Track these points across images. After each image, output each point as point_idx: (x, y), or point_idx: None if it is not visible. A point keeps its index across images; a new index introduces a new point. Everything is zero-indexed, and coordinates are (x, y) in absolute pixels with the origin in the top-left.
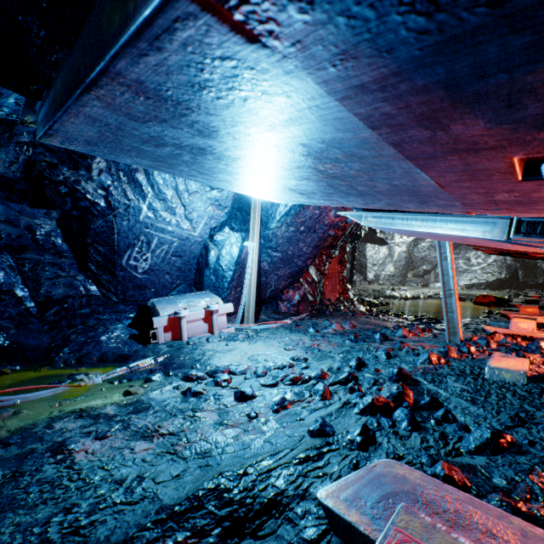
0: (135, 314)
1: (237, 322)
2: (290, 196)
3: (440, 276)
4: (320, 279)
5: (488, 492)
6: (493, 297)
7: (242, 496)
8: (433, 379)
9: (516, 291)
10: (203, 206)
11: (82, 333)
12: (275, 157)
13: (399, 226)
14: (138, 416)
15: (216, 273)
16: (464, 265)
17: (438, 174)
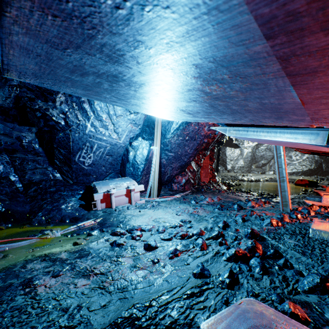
0: (83, 191)
1: (146, 196)
2: (180, 116)
3: (277, 168)
4: (198, 169)
5: (323, 325)
6: (307, 181)
7: (148, 324)
8: (274, 237)
9: (321, 177)
10: (125, 124)
11: (50, 203)
12: (171, 81)
13: (251, 136)
14: (81, 260)
15: (133, 166)
16: (288, 160)
17: (307, 91)
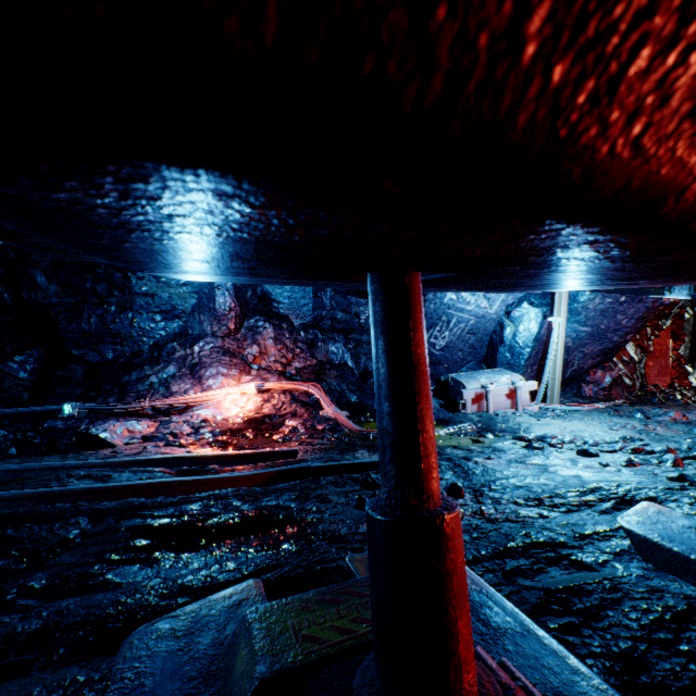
0: (434, 387)
1: (536, 402)
2: None
3: None
4: (641, 358)
5: None
6: None
7: (623, 493)
8: None
9: None
10: None
11: None
12: None
13: None
14: (501, 453)
15: (511, 350)
16: None
17: None
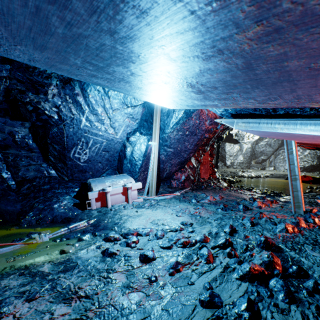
0: (78, 188)
1: (144, 194)
2: (185, 98)
3: (287, 165)
4: (198, 165)
5: None
6: (311, 177)
7: None
8: (293, 247)
9: None
10: (122, 118)
11: (42, 202)
12: None
13: (264, 129)
14: (65, 275)
15: (131, 162)
16: None
17: None
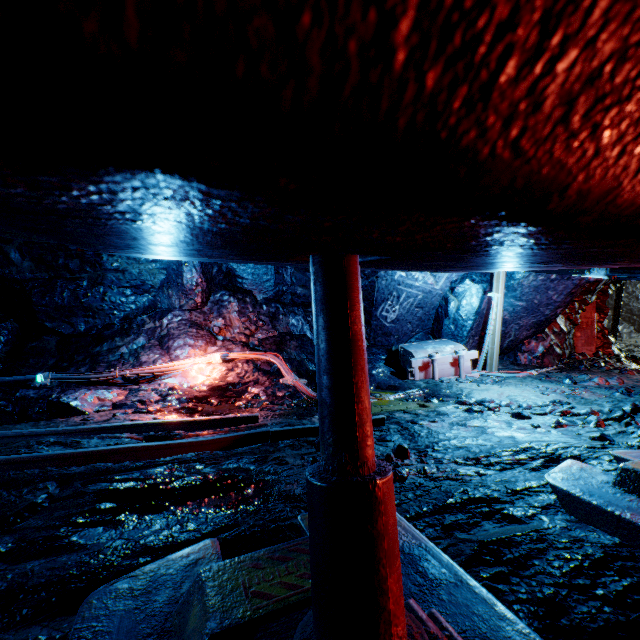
0: (386, 356)
1: (478, 369)
2: None
3: None
4: (570, 329)
5: None
6: None
7: (551, 452)
8: None
9: None
10: None
11: None
12: None
13: None
14: (444, 417)
15: (455, 322)
16: None
17: None
